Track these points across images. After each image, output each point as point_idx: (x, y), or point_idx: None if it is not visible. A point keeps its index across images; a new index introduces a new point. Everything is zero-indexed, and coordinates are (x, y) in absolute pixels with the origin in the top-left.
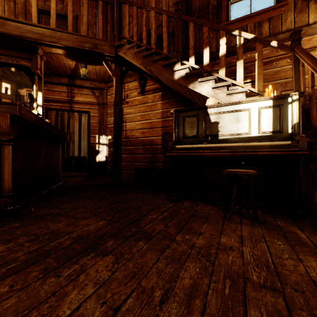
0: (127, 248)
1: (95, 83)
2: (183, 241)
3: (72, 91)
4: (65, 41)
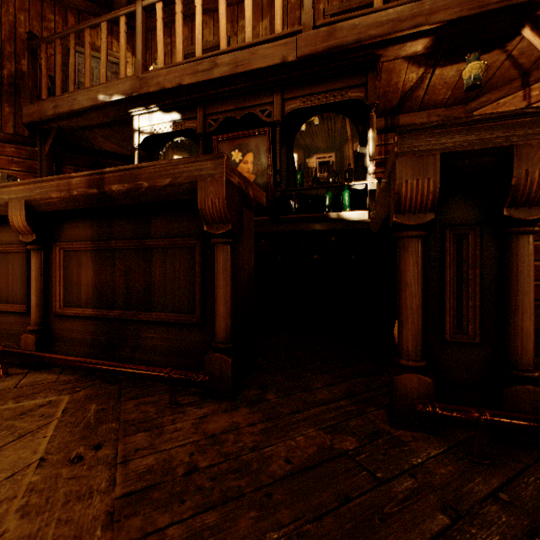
0: None
1: (439, 111)
2: None
3: (388, 142)
4: (441, 12)
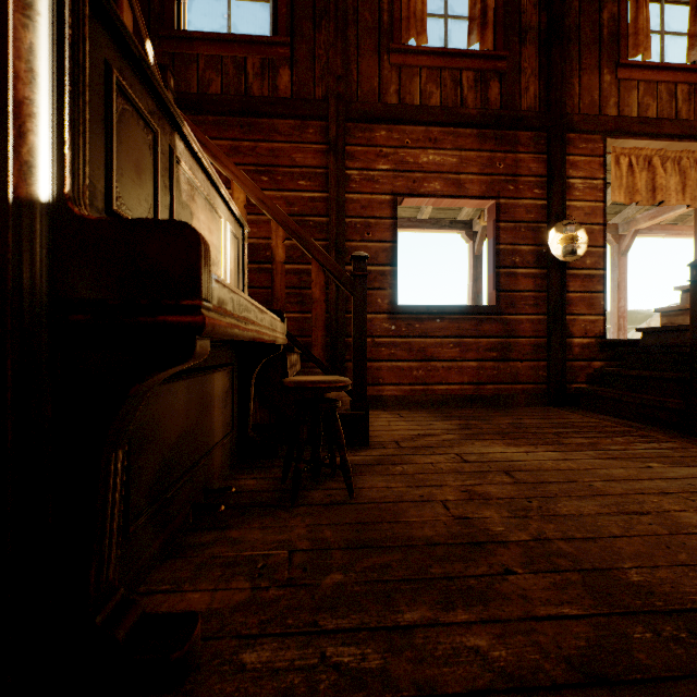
0: (688, 587)
1: None
2: (524, 528)
3: None
4: None
